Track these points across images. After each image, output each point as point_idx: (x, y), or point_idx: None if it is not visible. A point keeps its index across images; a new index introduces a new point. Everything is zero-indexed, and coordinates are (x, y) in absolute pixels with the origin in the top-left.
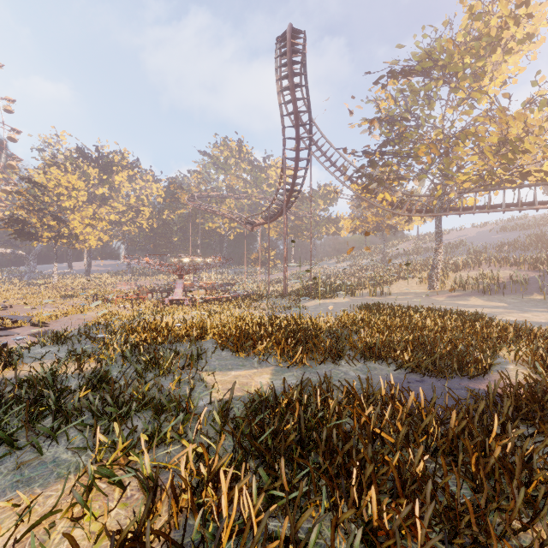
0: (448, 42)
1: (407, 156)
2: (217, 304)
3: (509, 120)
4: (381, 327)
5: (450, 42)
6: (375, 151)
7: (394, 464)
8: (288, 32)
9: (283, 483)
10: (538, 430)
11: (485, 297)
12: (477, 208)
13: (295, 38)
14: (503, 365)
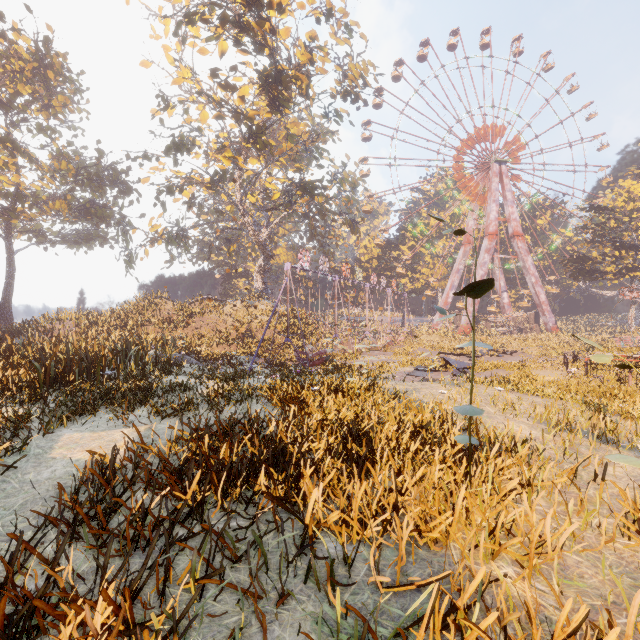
0: None
1: None
2: None
3: None
4: None
5: None
6: None
7: None
8: None
9: None
10: None
11: None
12: None
13: None
14: None
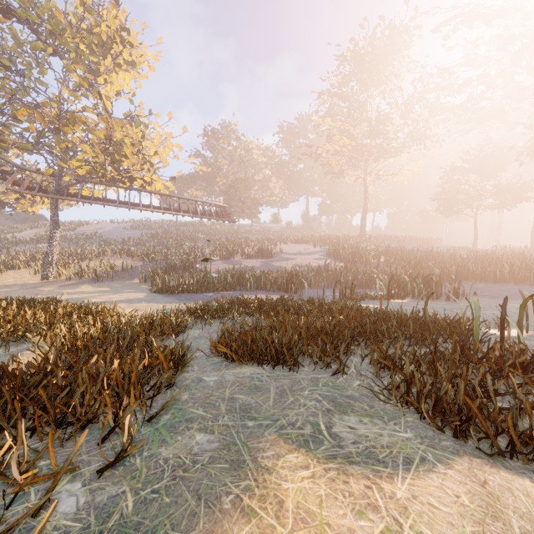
0: (57, 10)
1: (1, 111)
2: None
3: (113, 122)
4: None
5: (60, 12)
6: None
7: None
8: None
9: None
10: None
11: (97, 284)
12: (96, 199)
13: None
14: (23, 351)
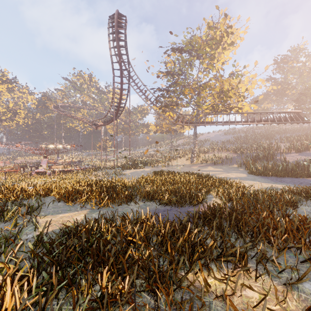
0: (198, 38)
1: (179, 93)
2: (70, 174)
3: (223, 81)
4: (158, 183)
5: (199, 38)
6: (164, 89)
7: (127, 255)
8: (116, 14)
9: (54, 278)
10: (209, 227)
11: (215, 166)
12: (212, 123)
13: (120, 19)
14: (211, 198)
